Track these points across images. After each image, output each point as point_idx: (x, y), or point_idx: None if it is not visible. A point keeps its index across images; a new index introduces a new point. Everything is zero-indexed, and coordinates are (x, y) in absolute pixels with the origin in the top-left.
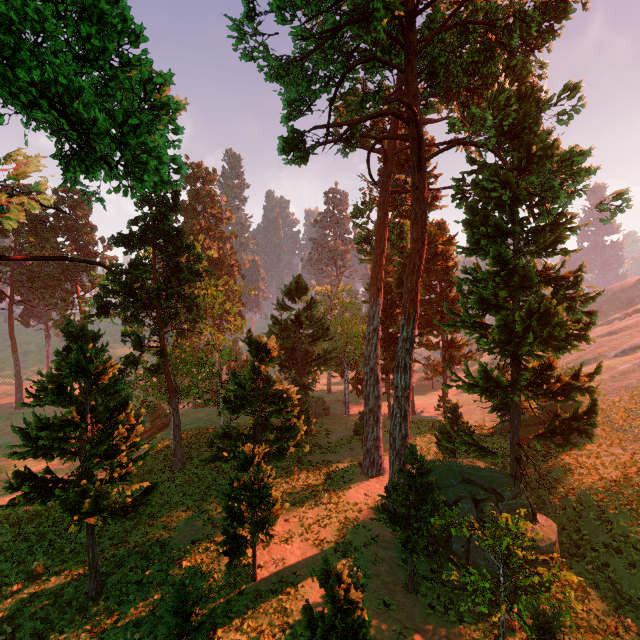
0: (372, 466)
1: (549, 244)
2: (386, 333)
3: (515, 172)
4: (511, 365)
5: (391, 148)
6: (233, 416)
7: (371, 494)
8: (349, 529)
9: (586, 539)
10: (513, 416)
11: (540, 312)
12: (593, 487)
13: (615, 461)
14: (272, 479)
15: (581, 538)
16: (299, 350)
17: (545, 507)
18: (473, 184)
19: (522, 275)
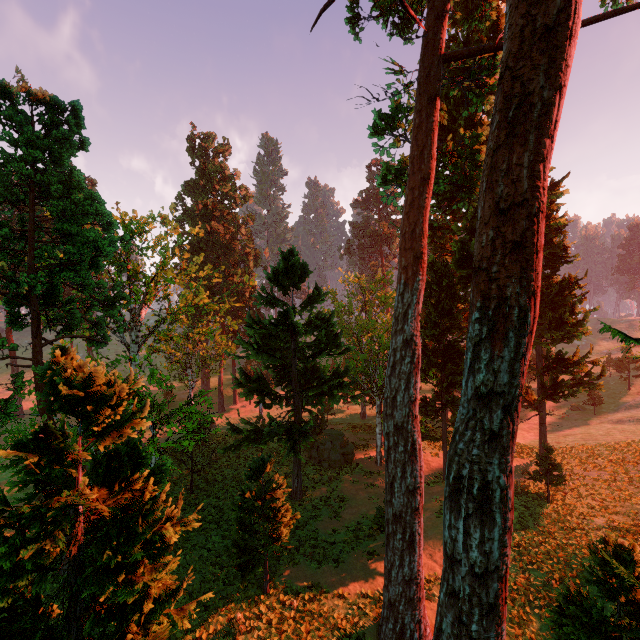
0: None
1: None
2: (440, 342)
3: None
4: None
5: None
6: None
7: None
8: None
9: None
10: None
11: None
12: None
13: None
14: None
15: None
16: (294, 369)
17: None
18: None
19: None
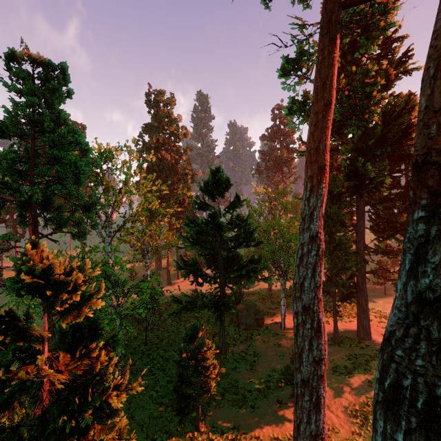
0: None
1: None
2: (331, 237)
3: None
4: None
5: None
6: None
7: None
8: None
9: None
10: None
11: None
12: None
13: None
14: None
15: None
16: (219, 256)
17: None
18: None
19: None
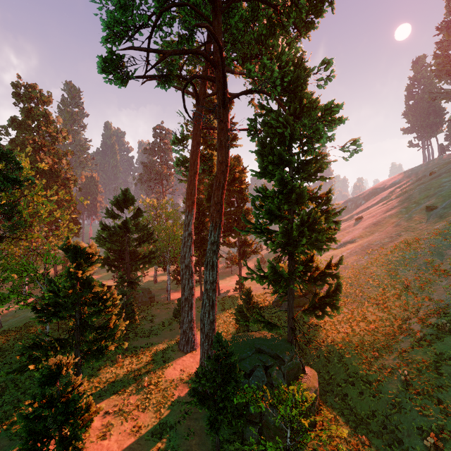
0: (187, 343)
1: (314, 172)
2: (199, 236)
3: (292, 117)
4: (288, 260)
5: (202, 93)
6: (44, 325)
7: (186, 368)
8: (166, 407)
9: (333, 378)
10: (289, 297)
11: (310, 221)
12: (335, 339)
13: (344, 318)
14: (96, 370)
15: (330, 378)
16: (127, 251)
17: (307, 357)
18: (263, 123)
19: (298, 193)
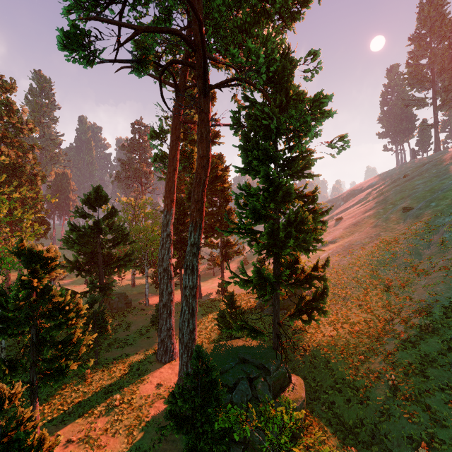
0: (165, 353)
1: (300, 169)
2: (179, 237)
3: (278, 109)
4: (273, 262)
5: (182, 83)
6: None
7: (163, 382)
8: (139, 429)
9: (320, 384)
10: (275, 302)
11: (297, 221)
12: (320, 343)
13: (328, 320)
14: (60, 390)
15: (317, 384)
16: (99, 254)
17: (292, 363)
18: (247, 116)
19: (285, 191)
